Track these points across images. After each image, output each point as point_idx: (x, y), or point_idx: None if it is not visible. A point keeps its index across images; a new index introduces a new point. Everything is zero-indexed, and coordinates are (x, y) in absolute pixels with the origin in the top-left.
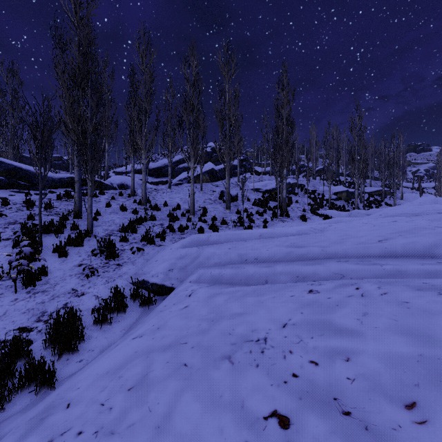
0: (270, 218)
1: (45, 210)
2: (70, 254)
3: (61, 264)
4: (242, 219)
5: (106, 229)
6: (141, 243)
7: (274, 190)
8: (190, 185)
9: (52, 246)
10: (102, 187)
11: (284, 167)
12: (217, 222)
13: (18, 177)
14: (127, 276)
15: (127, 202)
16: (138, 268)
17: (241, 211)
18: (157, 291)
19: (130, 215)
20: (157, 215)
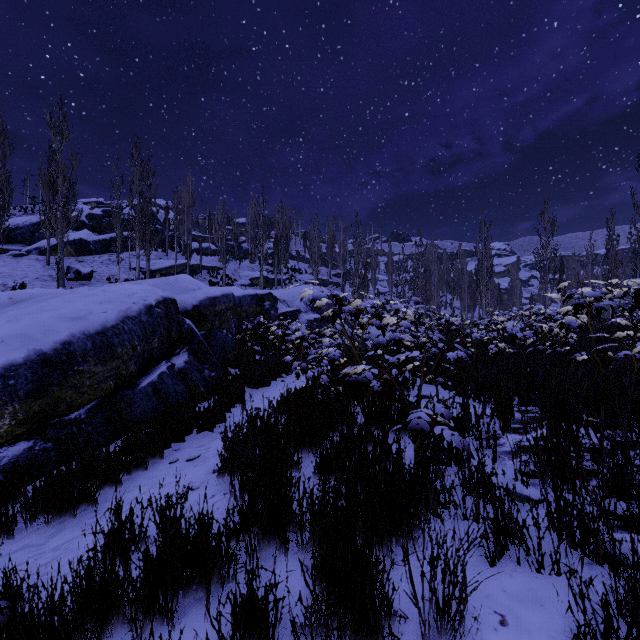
0: None
1: None
2: None
3: None
4: None
5: None
6: None
7: (161, 271)
8: (38, 258)
9: None
10: None
11: (137, 245)
12: None
13: None
14: None
15: None
16: None
17: None
18: None
19: None
20: None
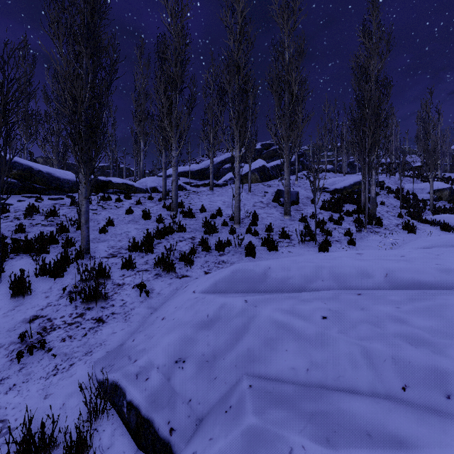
0: (352, 228)
1: (45, 218)
2: (34, 292)
3: (5, 316)
4: (311, 229)
5: (112, 246)
6: (154, 271)
7: (346, 189)
8: None
9: (19, 275)
10: (131, 190)
11: (373, 152)
12: (274, 234)
13: (34, 180)
14: (101, 354)
15: (155, 207)
16: (130, 330)
17: (306, 218)
18: (136, 433)
19: (152, 225)
20: (189, 225)
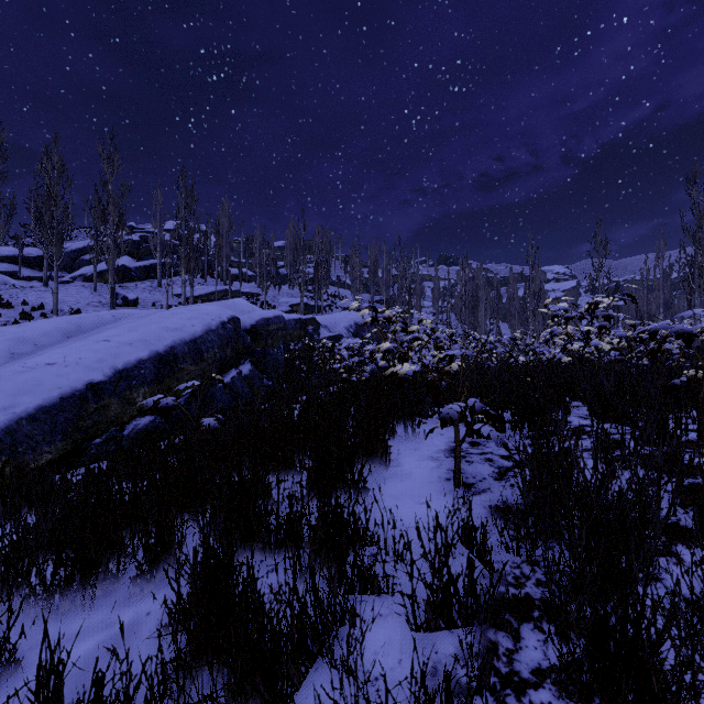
0: None
1: None
2: None
3: None
4: None
5: None
6: None
7: (202, 298)
8: (84, 284)
9: None
10: None
11: (183, 272)
12: None
13: None
14: None
15: None
16: None
17: None
18: None
19: None
20: (7, 314)
